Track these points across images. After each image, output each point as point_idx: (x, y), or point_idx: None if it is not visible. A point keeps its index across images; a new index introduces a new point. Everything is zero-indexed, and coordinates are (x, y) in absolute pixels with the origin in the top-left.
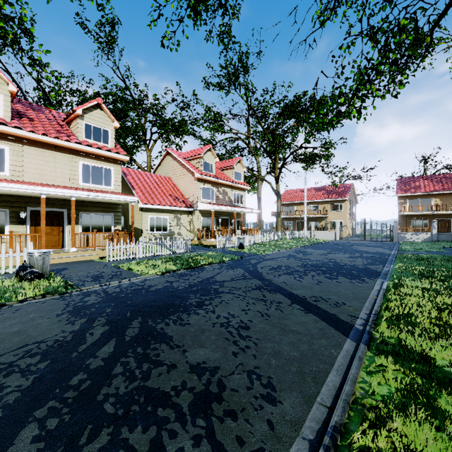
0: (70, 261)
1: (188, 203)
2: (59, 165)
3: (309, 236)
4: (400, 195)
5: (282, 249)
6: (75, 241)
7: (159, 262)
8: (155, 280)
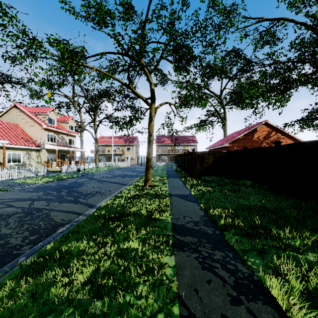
0: None
1: (37, 143)
2: None
3: (115, 164)
4: (157, 144)
5: (101, 171)
6: None
7: (39, 178)
8: (48, 184)
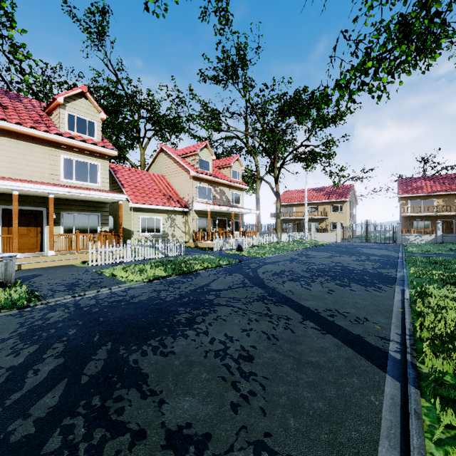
0: (46, 266)
1: (183, 202)
2: (37, 159)
3: (309, 238)
4: (401, 196)
5: (283, 252)
6: (53, 243)
7: (147, 267)
8: (139, 289)
